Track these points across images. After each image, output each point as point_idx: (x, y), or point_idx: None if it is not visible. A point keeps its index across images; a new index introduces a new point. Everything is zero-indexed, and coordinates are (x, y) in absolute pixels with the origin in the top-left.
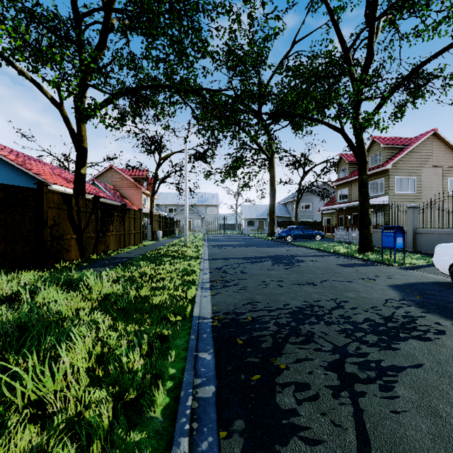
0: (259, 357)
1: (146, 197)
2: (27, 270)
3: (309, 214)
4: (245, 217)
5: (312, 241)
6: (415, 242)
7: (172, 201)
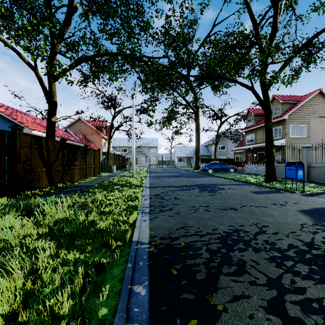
0: (194, 293)
1: (105, 141)
2: (3, 196)
3: (224, 153)
4: (178, 155)
5: (227, 173)
6: (308, 174)
7: (124, 144)
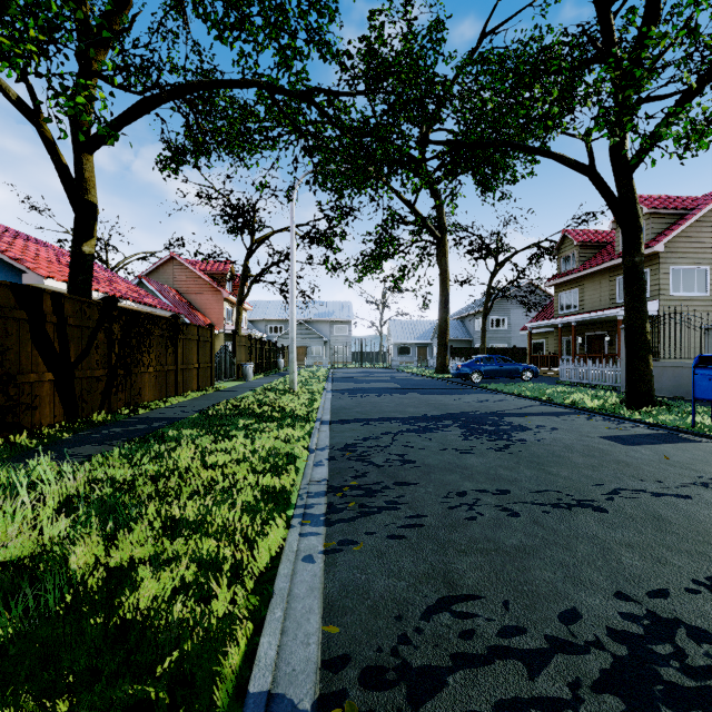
0: None
1: (232, 308)
2: None
3: (503, 336)
4: (396, 341)
5: (517, 381)
6: None
7: (276, 314)
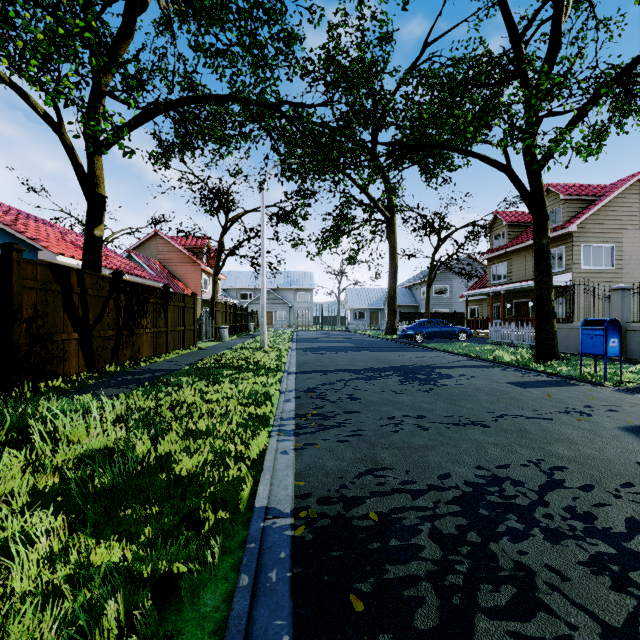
0: None
1: (208, 278)
2: None
3: (446, 302)
4: (352, 307)
5: (454, 341)
6: (625, 345)
7: (246, 283)
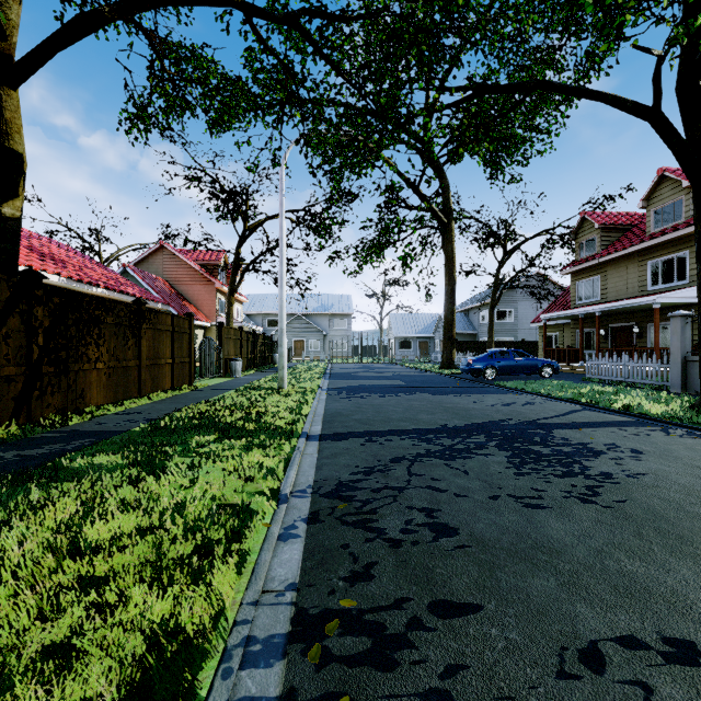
0: None
1: (225, 299)
2: None
3: (510, 329)
4: (397, 335)
5: (536, 378)
6: None
7: (273, 308)
